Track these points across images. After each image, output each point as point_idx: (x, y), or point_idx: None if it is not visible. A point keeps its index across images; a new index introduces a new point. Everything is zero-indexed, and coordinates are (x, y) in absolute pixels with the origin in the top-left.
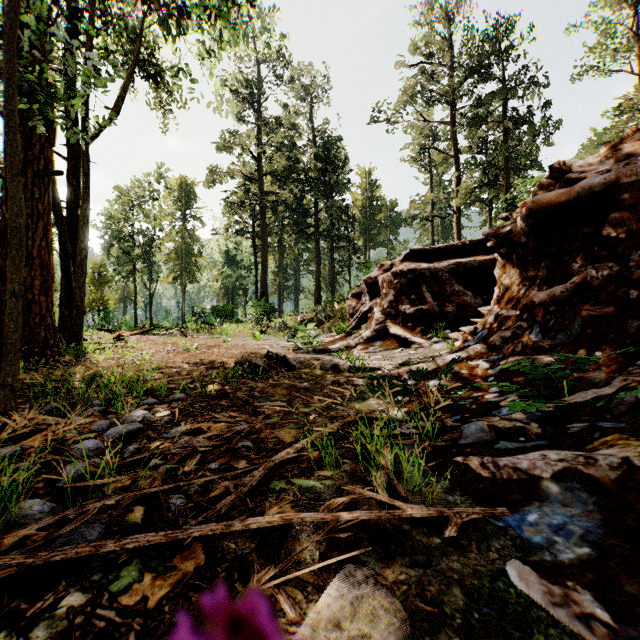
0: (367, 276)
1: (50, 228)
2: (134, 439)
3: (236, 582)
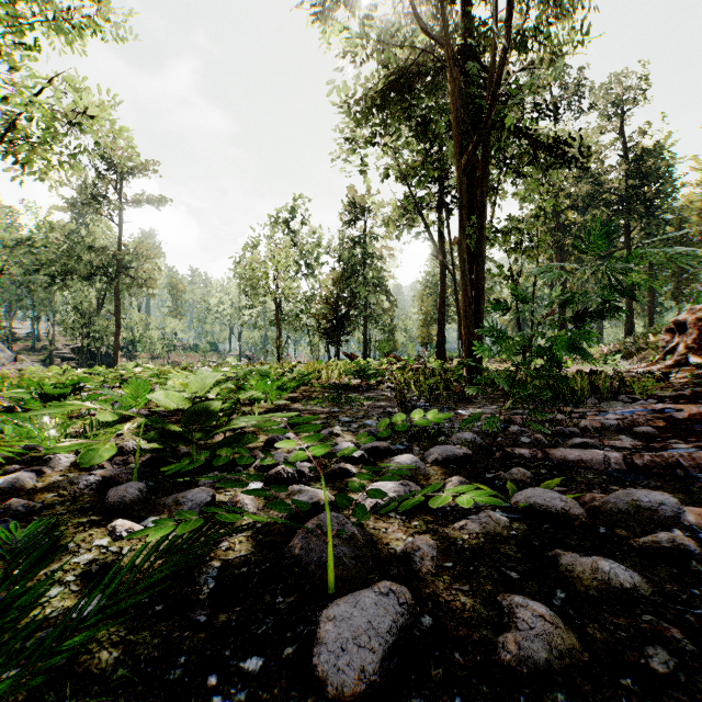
0: (673, 318)
1: None
2: None
3: None
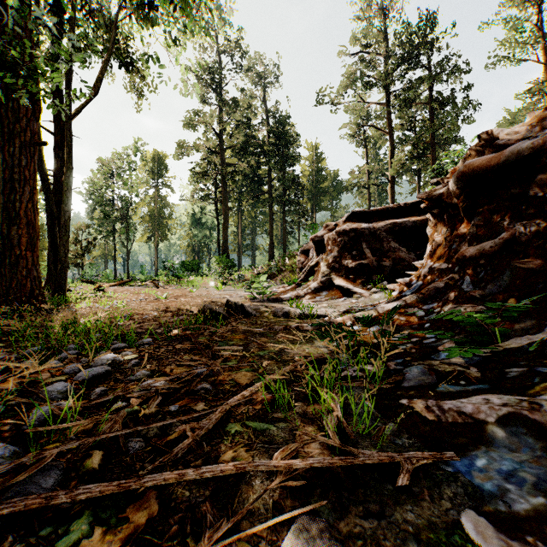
0: (314, 235)
1: (36, 192)
2: (102, 381)
3: (188, 535)
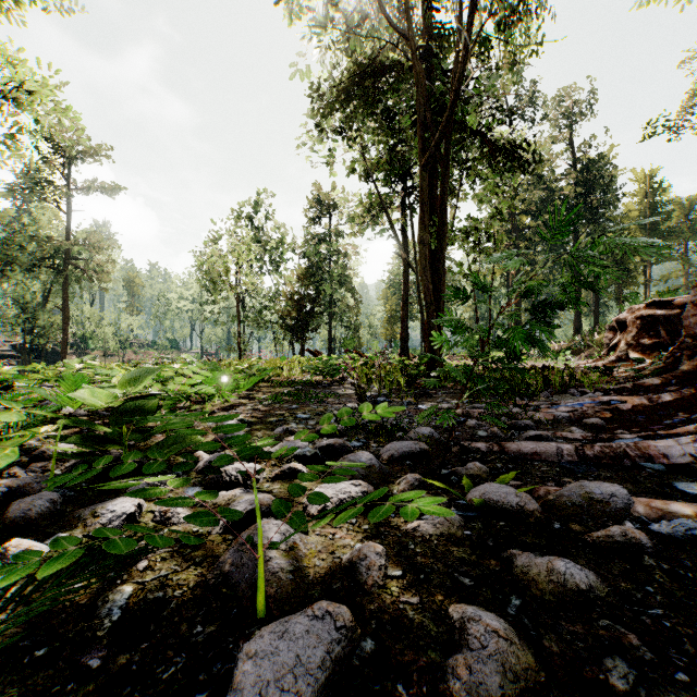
0: (616, 317)
1: None
2: None
3: None
